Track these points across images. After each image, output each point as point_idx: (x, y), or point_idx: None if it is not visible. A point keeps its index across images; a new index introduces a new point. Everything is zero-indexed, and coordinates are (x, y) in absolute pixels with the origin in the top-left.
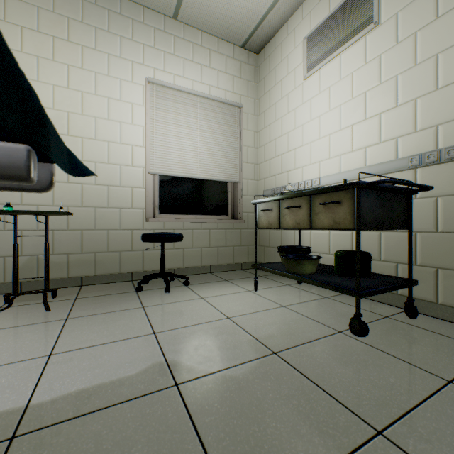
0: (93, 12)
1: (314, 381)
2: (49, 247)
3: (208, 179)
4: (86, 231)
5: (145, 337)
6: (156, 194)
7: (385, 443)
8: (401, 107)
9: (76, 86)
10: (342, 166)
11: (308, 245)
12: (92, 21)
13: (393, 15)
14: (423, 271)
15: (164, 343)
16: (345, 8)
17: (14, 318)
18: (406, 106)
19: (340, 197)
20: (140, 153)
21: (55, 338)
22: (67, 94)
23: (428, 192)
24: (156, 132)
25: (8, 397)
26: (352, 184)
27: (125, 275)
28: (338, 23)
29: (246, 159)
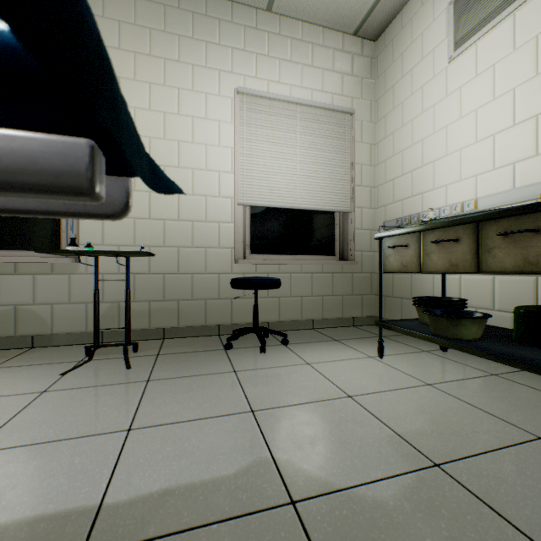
0: (176, 18)
1: (527, 534)
2: (130, 294)
3: (310, 209)
4: (169, 275)
5: (240, 415)
6: (246, 230)
7: None
8: None
9: (158, 107)
10: (518, 179)
11: (456, 296)
12: (175, 29)
13: None
14: None
15: (267, 428)
16: None
17: (94, 375)
18: None
19: (538, 222)
20: (228, 181)
21: (135, 405)
22: (148, 117)
23: None
24: (246, 153)
25: (80, 487)
26: None
27: (211, 328)
28: None
29: (359, 182)
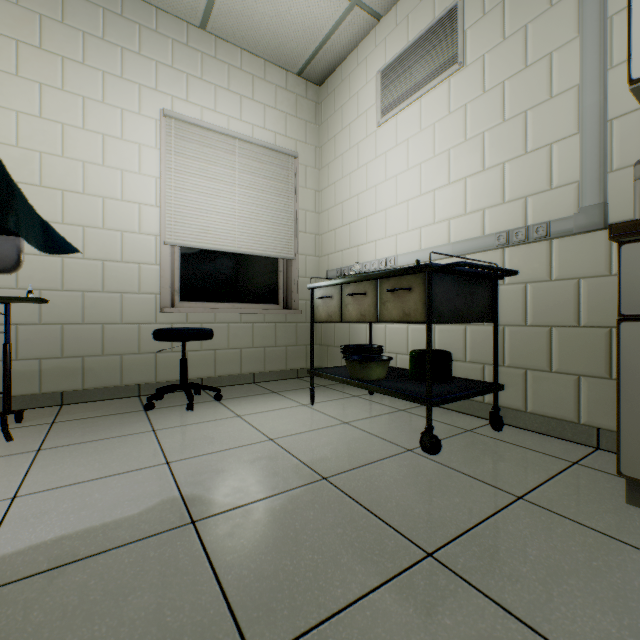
0: (81, 10)
1: (367, 507)
2: (10, 350)
3: (250, 254)
4: (70, 326)
5: (154, 468)
6: (175, 274)
7: (433, 564)
8: (488, 172)
9: (54, 116)
10: (423, 242)
11: (383, 344)
12: (79, 23)
13: (480, 56)
14: (512, 373)
15: (181, 474)
16: (426, 40)
17: None
18: (493, 171)
19: (410, 282)
20: (152, 215)
21: (22, 475)
22: (38, 126)
23: (517, 277)
24: (175, 186)
25: None
26: (422, 267)
27: (129, 388)
28: (417, 57)
29: (304, 228)
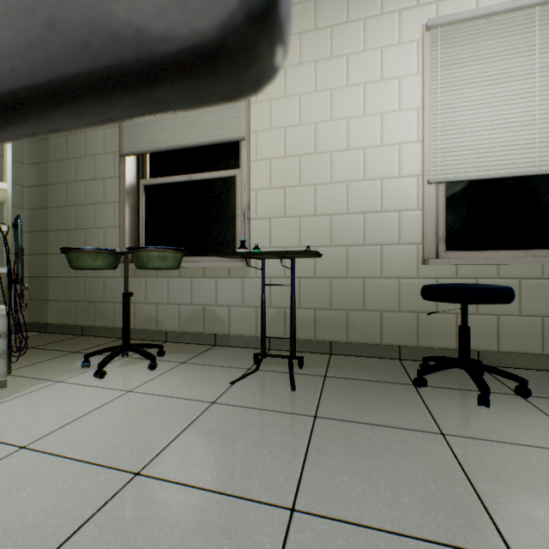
0: None
1: None
2: (294, 301)
3: None
4: (336, 280)
5: None
6: (438, 218)
7: None
8: None
9: (324, 85)
10: None
11: None
12: None
13: None
14: None
15: None
16: None
17: (258, 392)
18: None
19: None
20: (412, 153)
21: (300, 459)
22: (313, 101)
23: None
24: (441, 109)
25: None
26: None
27: (388, 349)
28: None
29: None
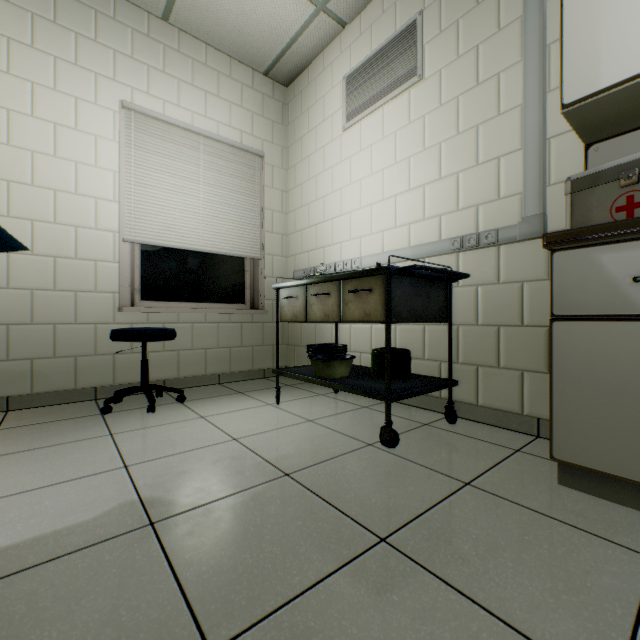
0: None
1: (327, 500)
2: None
3: (215, 253)
4: (17, 326)
5: (111, 472)
6: (136, 272)
7: (386, 548)
8: (444, 180)
9: None
10: (386, 244)
11: (348, 343)
12: (27, 3)
13: (437, 71)
14: (465, 370)
15: (140, 477)
16: (389, 51)
17: None
18: (449, 180)
19: (371, 284)
20: (110, 211)
21: None
22: None
23: (470, 280)
24: (135, 181)
25: None
26: (382, 269)
27: (84, 392)
28: (380, 67)
29: (271, 228)
